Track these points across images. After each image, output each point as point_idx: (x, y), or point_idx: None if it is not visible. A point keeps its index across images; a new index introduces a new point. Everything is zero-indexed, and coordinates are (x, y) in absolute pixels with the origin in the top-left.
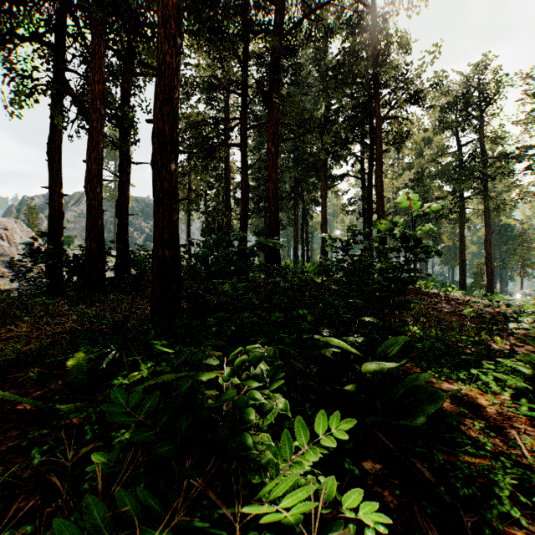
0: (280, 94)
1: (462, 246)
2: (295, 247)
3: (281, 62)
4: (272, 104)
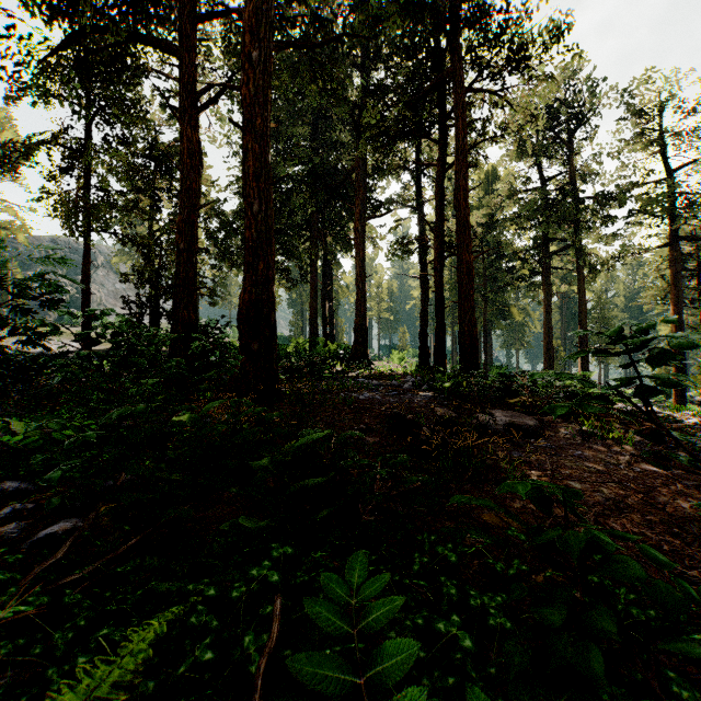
0: None
1: (549, 320)
2: (312, 318)
3: None
4: None
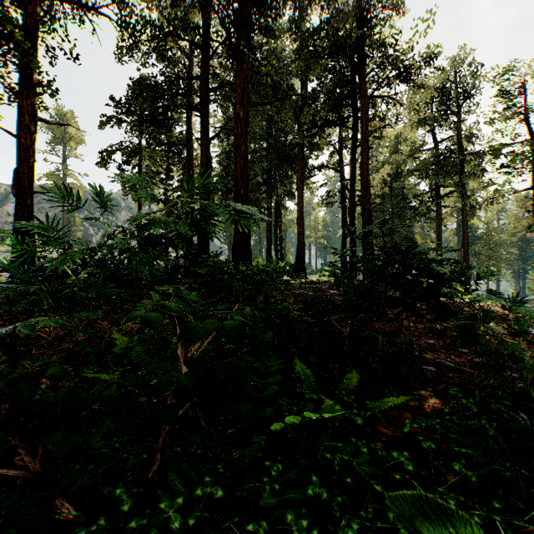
0: (251, 45)
1: (440, 245)
2: (268, 245)
3: (252, 6)
4: (240, 55)
